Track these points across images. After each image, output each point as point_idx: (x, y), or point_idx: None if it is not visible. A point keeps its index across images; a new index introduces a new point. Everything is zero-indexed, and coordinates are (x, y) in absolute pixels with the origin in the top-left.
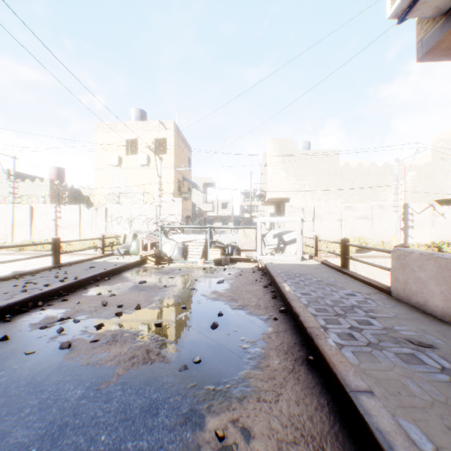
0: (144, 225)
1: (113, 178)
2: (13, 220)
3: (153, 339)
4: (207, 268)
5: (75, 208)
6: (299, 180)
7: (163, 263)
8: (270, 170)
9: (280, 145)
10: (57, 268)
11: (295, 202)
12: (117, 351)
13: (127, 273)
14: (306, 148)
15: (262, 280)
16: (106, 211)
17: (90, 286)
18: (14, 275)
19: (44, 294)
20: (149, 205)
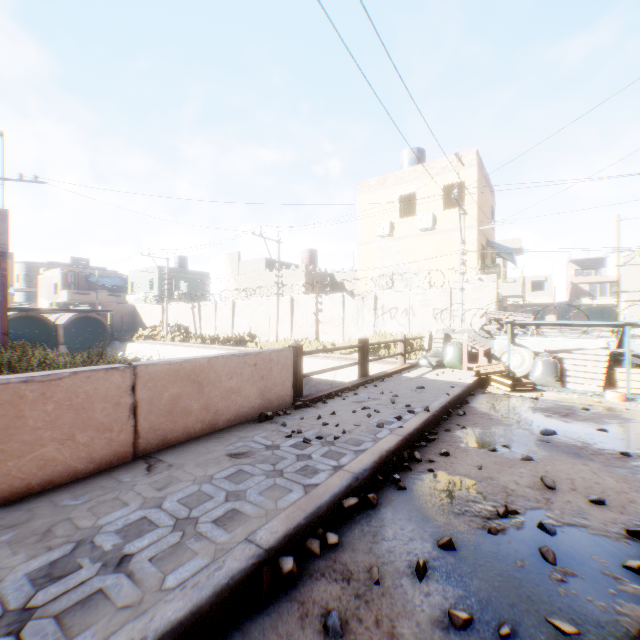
0: (430, 319)
1: (382, 254)
2: (276, 315)
3: None
4: None
5: (337, 297)
6: None
7: (523, 390)
8: None
9: None
10: (369, 384)
11: None
12: None
13: (479, 405)
14: None
15: None
16: (375, 301)
17: (448, 425)
18: (334, 391)
19: (410, 436)
20: (438, 289)
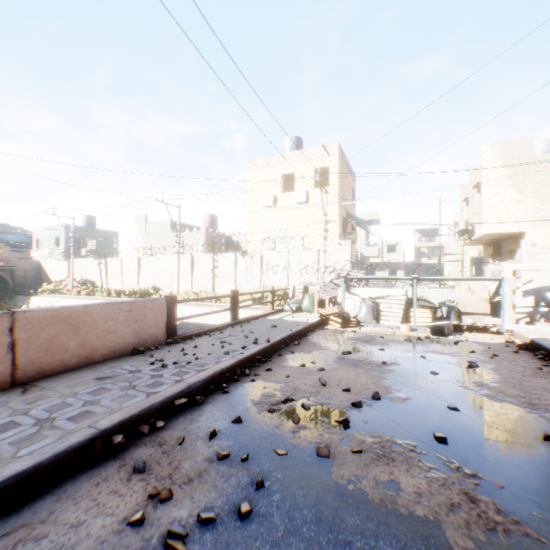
0: (304, 274)
1: (267, 221)
2: (177, 270)
3: (454, 468)
4: (421, 337)
5: (231, 256)
6: (543, 202)
7: (350, 326)
8: (486, 191)
9: (506, 151)
10: (237, 325)
11: (536, 238)
12: (411, 483)
13: (314, 337)
14: (549, 150)
15: (549, 369)
16: (261, 259)
17: (283, 352)
18: (204, 330)
19: (246, 359)
20: (310, 250)
